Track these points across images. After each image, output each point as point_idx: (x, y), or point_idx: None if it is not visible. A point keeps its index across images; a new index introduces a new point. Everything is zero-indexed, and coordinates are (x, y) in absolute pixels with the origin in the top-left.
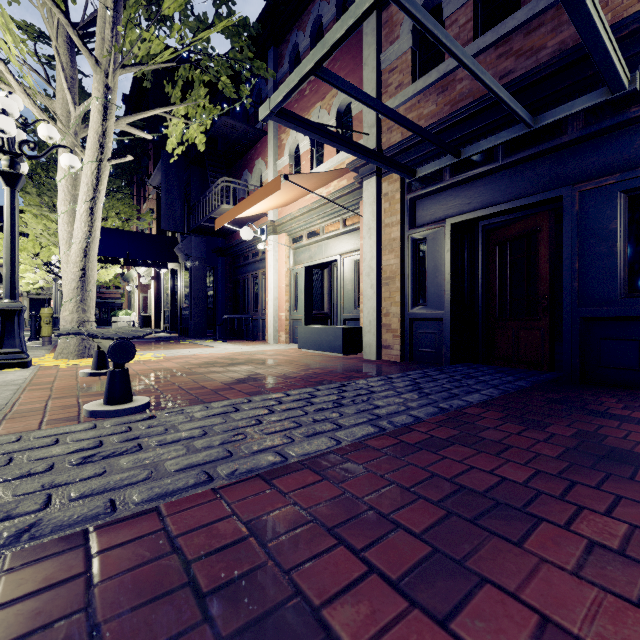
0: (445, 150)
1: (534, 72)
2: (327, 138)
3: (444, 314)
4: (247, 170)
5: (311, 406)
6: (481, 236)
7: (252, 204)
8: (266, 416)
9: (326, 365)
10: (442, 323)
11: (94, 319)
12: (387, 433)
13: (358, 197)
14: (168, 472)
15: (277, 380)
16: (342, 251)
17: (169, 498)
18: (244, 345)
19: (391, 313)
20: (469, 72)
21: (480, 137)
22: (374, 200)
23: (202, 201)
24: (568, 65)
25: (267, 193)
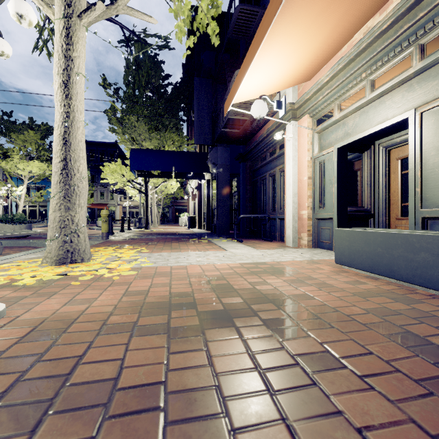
0: None
1: None
2: None
3: None
4: None
5: None
6: None
7: (262, 35)
8: None
9: None
10: None
11: (82, 218)
12: None
13: None
14: None
15: None
16: (415, 103)
17: None
18: (258, 248)
19: None
20: None
21: None
22: None
23: (222, 108)
24: None
25: None
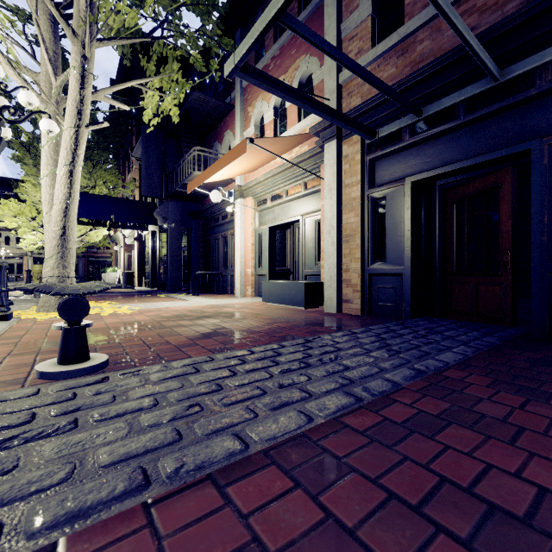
0: (407, 108)
1: (501, 24)
2: (291, 96)
3: (404, 270)
4: (217, 141)
5: (276, 366)
6: (438, 195)
7: (220, 168)
8: (227, 379)
9: (289, 318)
10: (401, 278)
11: (74, 274)
12: (364, 404)
13: (319, 161)
14: (95, 468)
15: (242, 334)
16: (303, 212)
17: (80, 523)
18: (214, 298)
19: (351, 269)
20: (442, 15)
21: (441, 96)
22: (335, 162)
23: (177, 169)
24: (538, 14)
25: (234, 156)
